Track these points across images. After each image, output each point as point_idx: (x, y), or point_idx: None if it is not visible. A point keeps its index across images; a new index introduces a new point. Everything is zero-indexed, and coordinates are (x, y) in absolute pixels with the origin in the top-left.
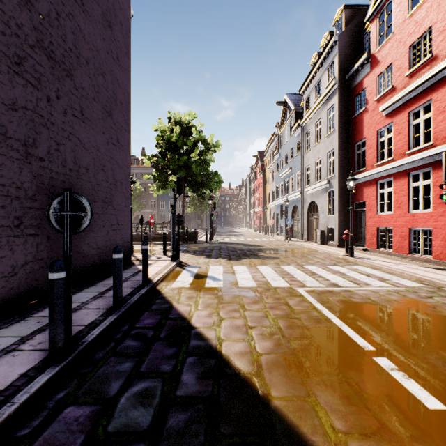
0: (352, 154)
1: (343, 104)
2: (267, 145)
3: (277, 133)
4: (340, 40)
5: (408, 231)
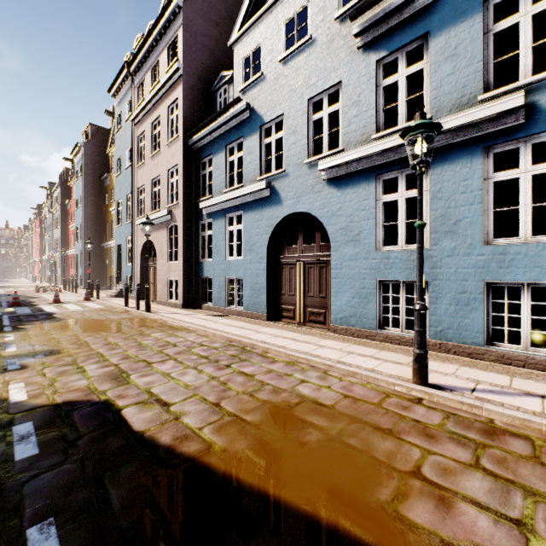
0: (68, 241)
1: (64, 216)
2: (42, 207)
3: (45, 205)
4: (62, 184)
5: (74, 276)
